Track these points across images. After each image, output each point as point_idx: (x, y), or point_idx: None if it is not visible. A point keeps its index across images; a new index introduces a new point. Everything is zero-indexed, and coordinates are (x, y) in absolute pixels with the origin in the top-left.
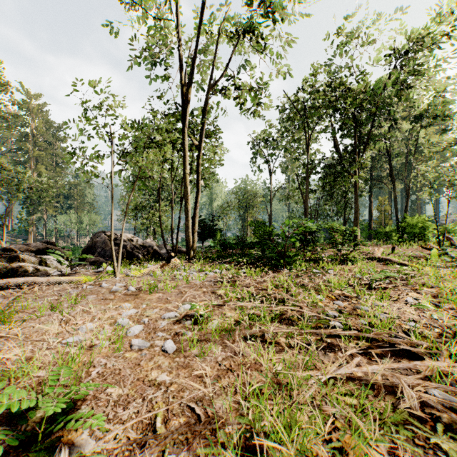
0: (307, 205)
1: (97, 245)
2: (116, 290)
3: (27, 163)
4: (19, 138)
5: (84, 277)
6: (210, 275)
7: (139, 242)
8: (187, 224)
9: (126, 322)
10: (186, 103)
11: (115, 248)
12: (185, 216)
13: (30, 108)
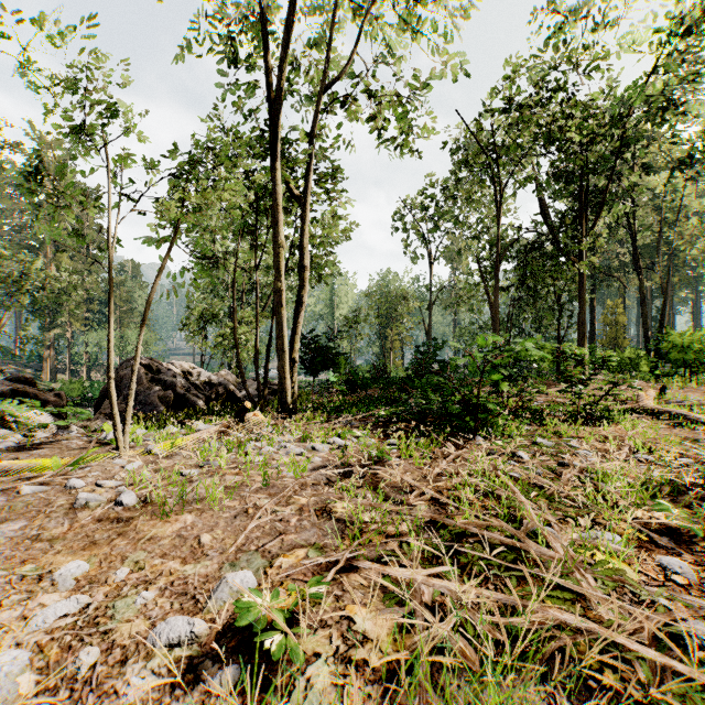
0: (497, 311)
1: (124, 383)
2: (87, 505)
3: (41, 250)
4: (28, 209)
5: (47, 458)
6: (321, 451)
7: (203, 376)
8: (281, 345)
9: (5, 679)
10: (278, 110)
11: (154, 389)
12: (277, 330)
13: (45, 163)
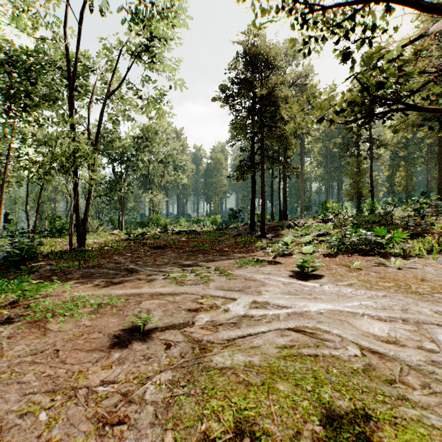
0: None
1: None
2: None
3: None
4: None
5: None
6: None
7: None
8: None
9: None
10: None
11: None
12: None
13: None
